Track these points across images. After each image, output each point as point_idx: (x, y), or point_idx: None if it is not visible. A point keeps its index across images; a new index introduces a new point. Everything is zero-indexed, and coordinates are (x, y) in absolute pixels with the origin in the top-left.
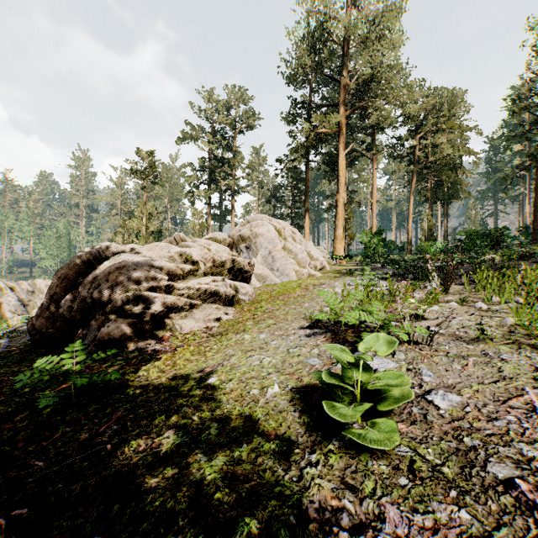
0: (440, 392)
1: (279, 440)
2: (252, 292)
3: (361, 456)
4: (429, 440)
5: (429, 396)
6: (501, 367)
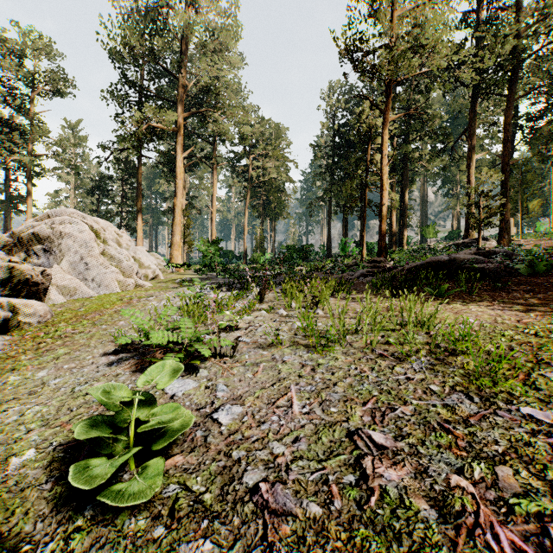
0: (227, 407)
1: (1, 541)
2: (46, 312)
3: (119, 518)
4: (202, 465)
5: (217, 413)
6: (281, 369)
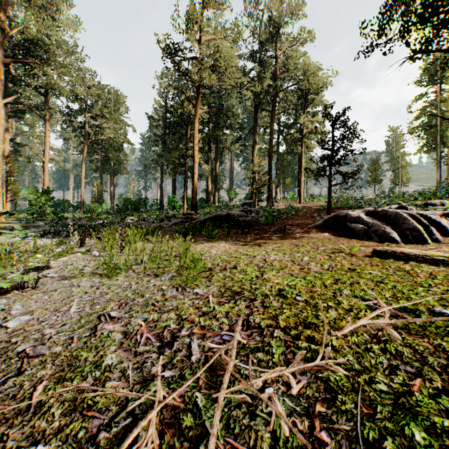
0: (18, 318)
1: None
2: None
3: None
4: None
5: (7, 323)
6: (74, 291)
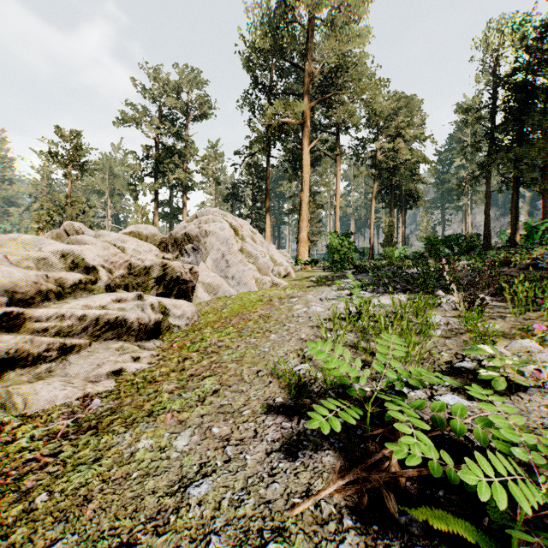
0: None
1: None
2: (193, 313)
3: None
4: None
5: None
6: None
